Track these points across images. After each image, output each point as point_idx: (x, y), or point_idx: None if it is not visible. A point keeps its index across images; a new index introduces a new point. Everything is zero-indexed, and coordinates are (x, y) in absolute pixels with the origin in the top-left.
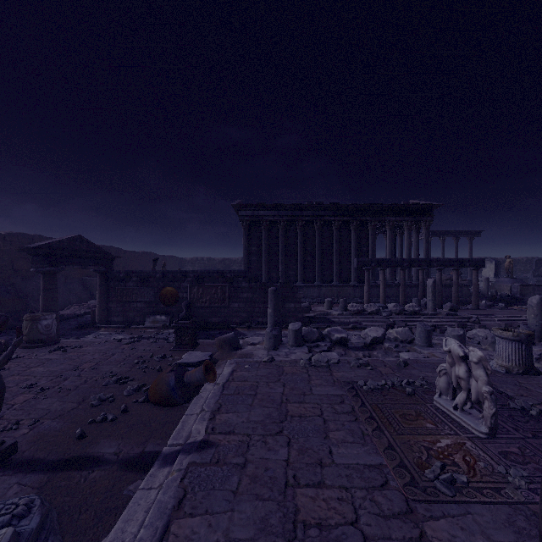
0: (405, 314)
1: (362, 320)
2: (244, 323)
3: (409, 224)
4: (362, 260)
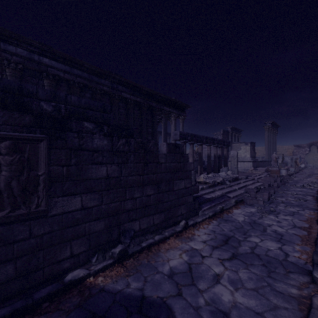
0: (232, 181)
1: (225, 192)
2: (99, 250)
3: (176, 116)
4: (183, 133)
